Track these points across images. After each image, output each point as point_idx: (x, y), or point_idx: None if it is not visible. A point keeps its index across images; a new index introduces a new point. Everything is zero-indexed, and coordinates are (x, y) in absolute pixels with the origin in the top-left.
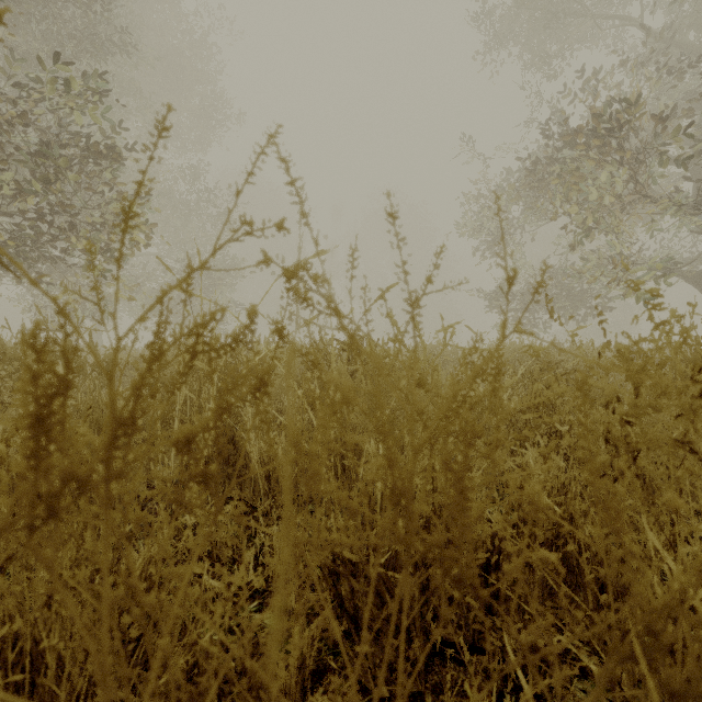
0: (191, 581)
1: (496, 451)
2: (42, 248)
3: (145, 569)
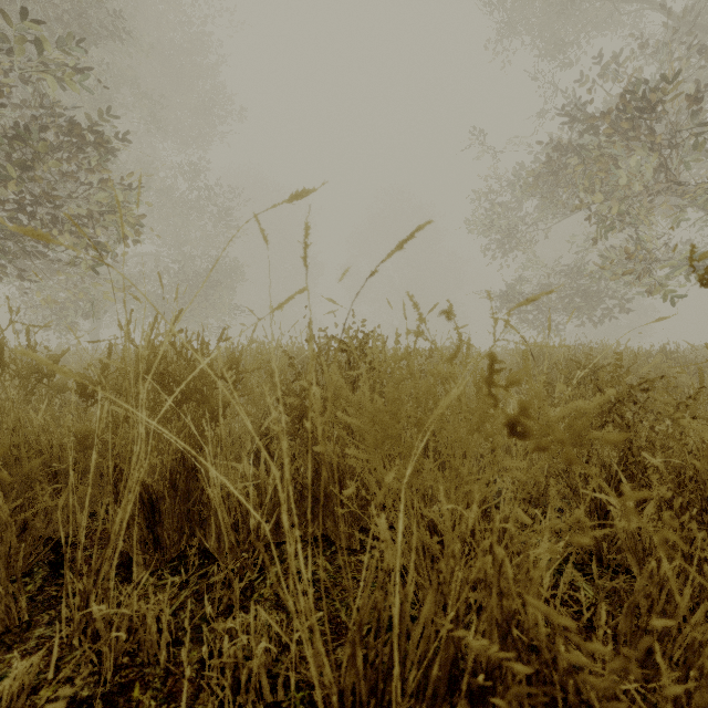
0: None
1: None
2: (23, 242)
3: None
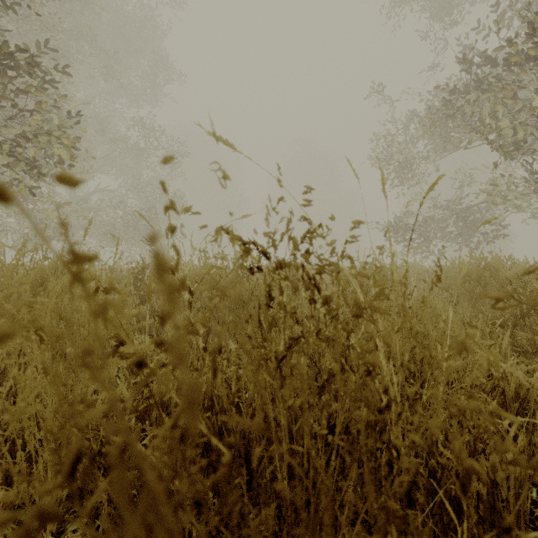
0: None
1: None
2: None
3: None
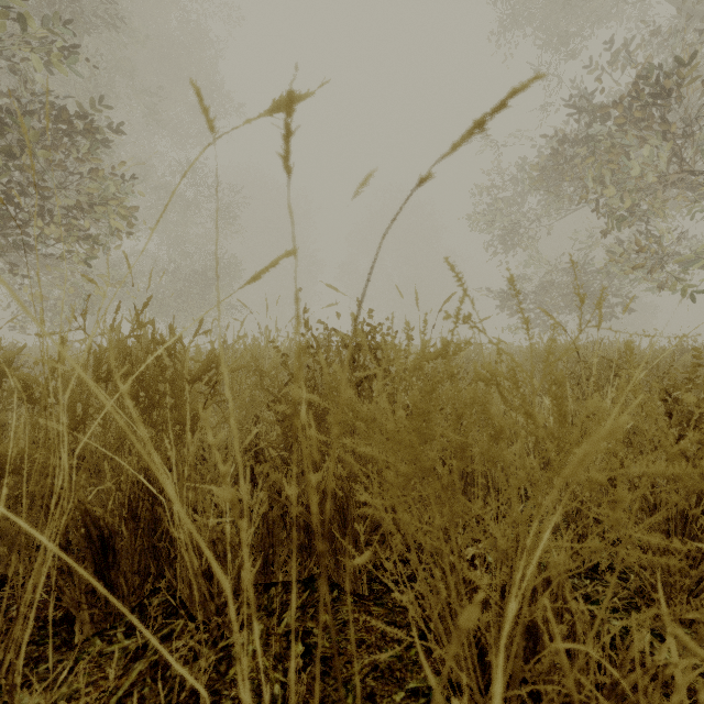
0: None
1: None
2: (10, 236)
3: None
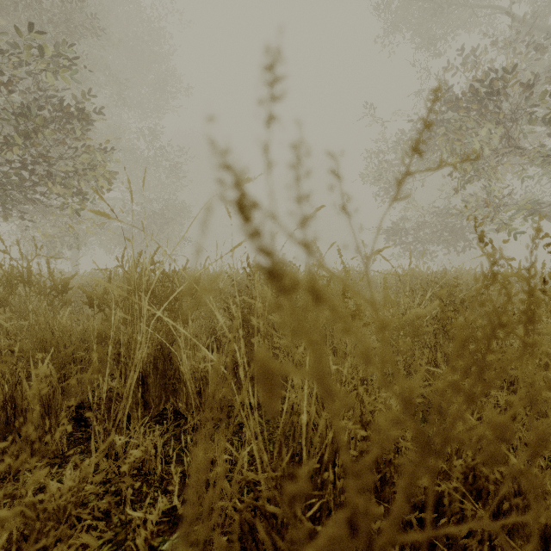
0: (116, 505)
1: (534, 462)
2: (25, 192)
3: (64, 500)
